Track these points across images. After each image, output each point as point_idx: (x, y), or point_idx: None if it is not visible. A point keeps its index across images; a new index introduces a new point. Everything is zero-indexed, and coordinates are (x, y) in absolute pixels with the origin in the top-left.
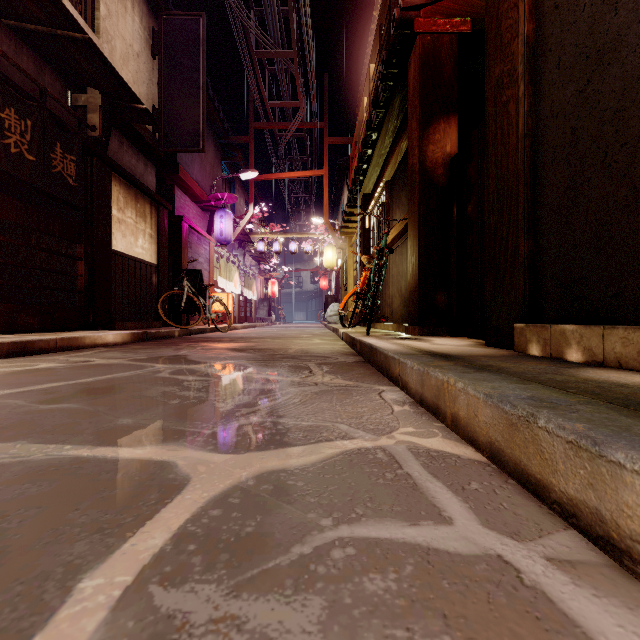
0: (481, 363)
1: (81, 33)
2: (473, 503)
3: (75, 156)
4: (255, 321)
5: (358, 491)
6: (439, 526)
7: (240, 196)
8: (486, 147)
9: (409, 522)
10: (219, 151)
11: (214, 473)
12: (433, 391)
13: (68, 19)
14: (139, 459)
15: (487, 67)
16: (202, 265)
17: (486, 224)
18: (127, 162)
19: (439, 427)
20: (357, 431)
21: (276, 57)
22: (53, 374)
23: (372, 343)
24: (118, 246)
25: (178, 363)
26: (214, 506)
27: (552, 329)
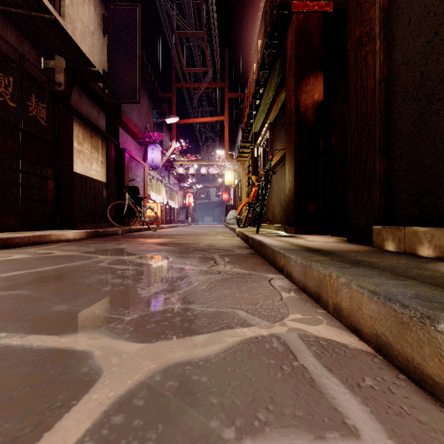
0: (352, 258)
1: (49, 14)
2: (373, 406)
3: (46, 104)
4: (177, 223)
5: (259, 389)
6: (346, 441)
7: (166, 135)
8: (348, 92)
9: (314, 434)
10: (151, 103)
11: (125, 366)
12: (315, 282)
13: (39, 4)
14: (61, 349)
15: (349, 31)
16: (139, 183)
17: (348, 150)
18: (85, 110)
19: (322, 314)
20: (254, 318)
21: (191, 36)
22: (19, 264)
23: (261, 240)
24: (78, 169)
25: (116, 255)
26: (117, 410)
27: (406, 230)
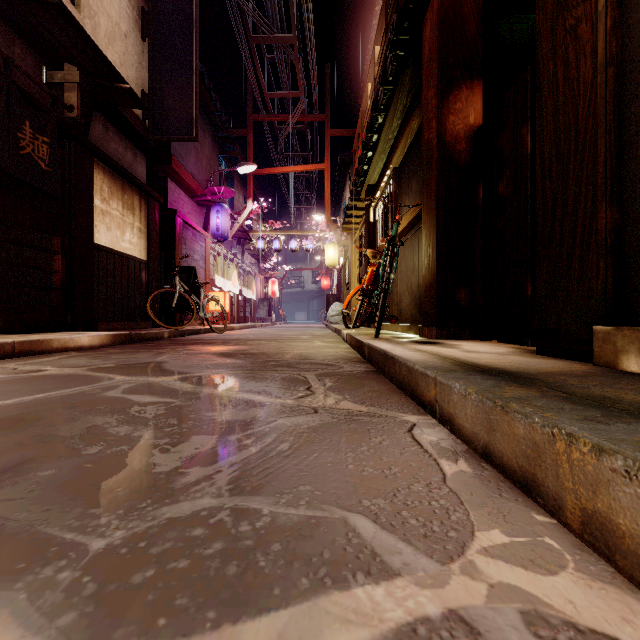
0: (583, 391)
1: None
2: None
3: (48, 137)
4: (255, 321)
5: None
6: None
7: (239, 192)
8: (538, 95)
9: None
10: (216, 144)
11: None
12: (520, 447)
13: None
14: None
15: None
16: (198, 262)
17: (538, 195)
18: (113, 150)
19: (551, 529)
20: (395, 544)
21: (275, 42)
22: None
23: (387, 349)
24: (102, 240)
25: (145, 374)
26: None
27: None
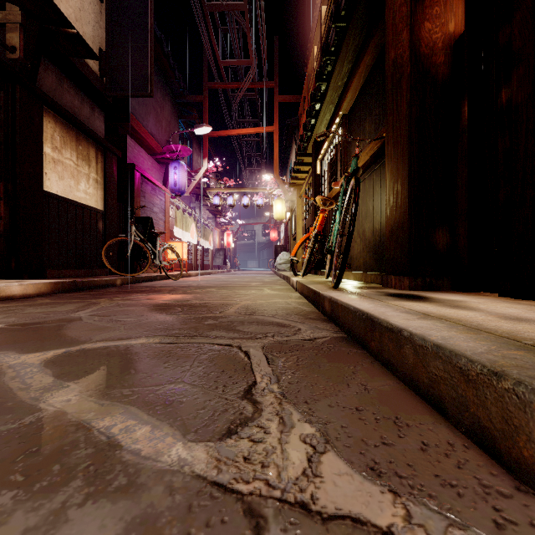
0: None
1: None
2: None
3: None
4: (212, 268)
5: None
6: None
7: (197, 154)
8: None
9: None
10: (176, 109)
11: None
12: None
13: None
14: None
15: None
16: (157, 215)
17: None
18: (68, 102)
19: None
20: None
21: (227, 10)
22: None
23: (372, 312)
24: (53, 188)
25: (17, 345)
26: None
27: None
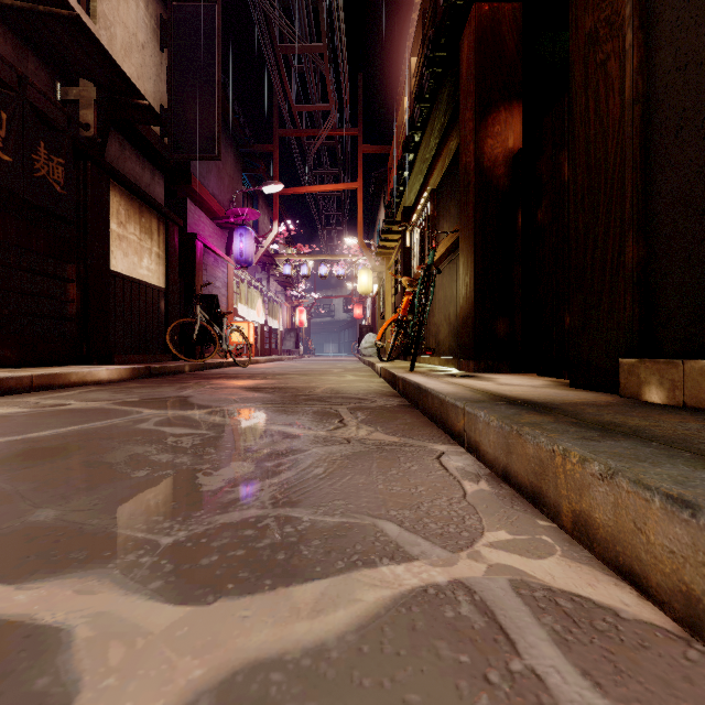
0: (594, 418)
1: (68, 9)
2: None
3: (63, 159)
4: (281, 354)
5: None
6: None
7: (264, 213)
8: (571, 126)
9: None
10: (239, 162)
11: (134, 672)
12: (530, 465)
13: None
14: (7, 621)
15: (573, 21)
16: (219, 290)
17: (571, 227)
18: (130, 170)
19: (549, 530)
20: (415, 540)
21: (303, 52)
22: (2, 424)
23: (420, 383)
24: (118, 266)
25: (174, 408)
26: None
27: (686, 366)
